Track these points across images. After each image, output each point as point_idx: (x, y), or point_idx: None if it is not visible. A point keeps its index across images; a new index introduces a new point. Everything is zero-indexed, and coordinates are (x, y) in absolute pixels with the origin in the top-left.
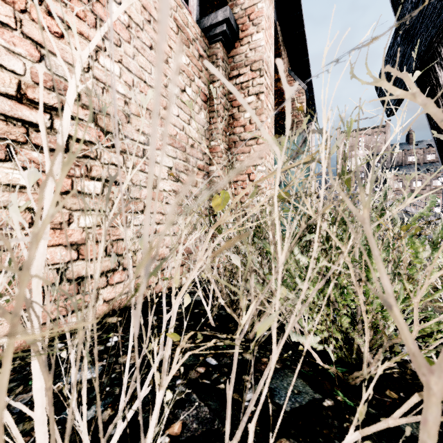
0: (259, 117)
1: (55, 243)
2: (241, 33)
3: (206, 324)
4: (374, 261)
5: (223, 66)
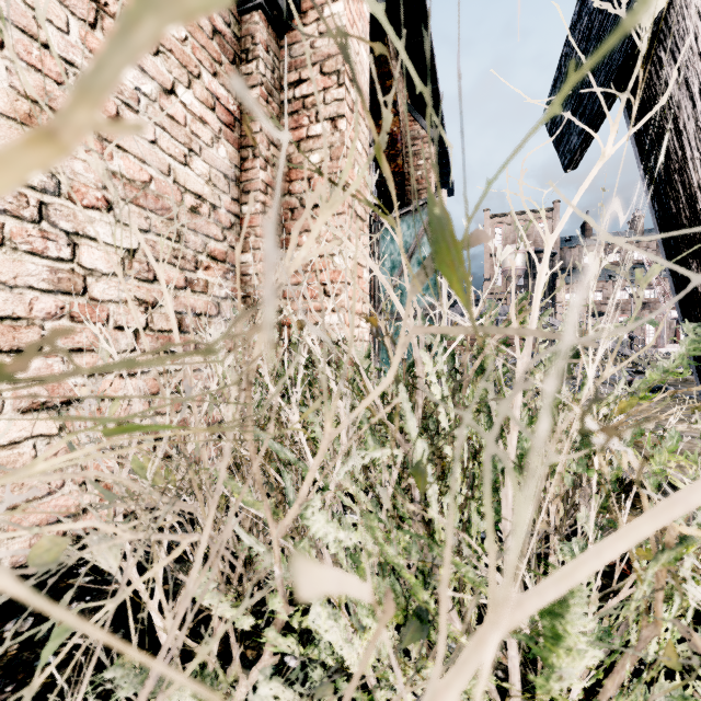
0: (336, 163)
1: None
2: (304, 1)
3: (153, 641)
4: (572, 630)
5: (269, 60)
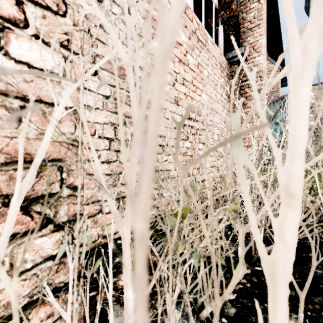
0: None
1: (194, 168)
2: (248, 57)
3: None
4: None
5: (238, 76)
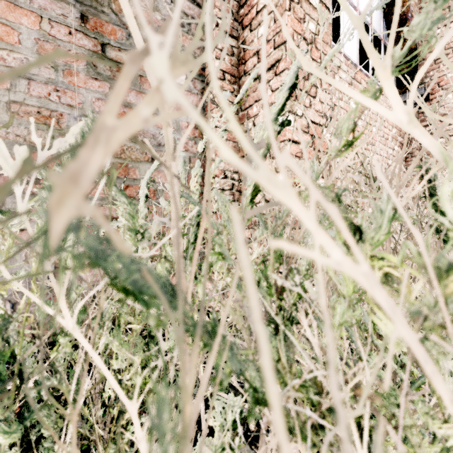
0: None
1: None
2: (431, 96)
3: None
4: None
5: None
